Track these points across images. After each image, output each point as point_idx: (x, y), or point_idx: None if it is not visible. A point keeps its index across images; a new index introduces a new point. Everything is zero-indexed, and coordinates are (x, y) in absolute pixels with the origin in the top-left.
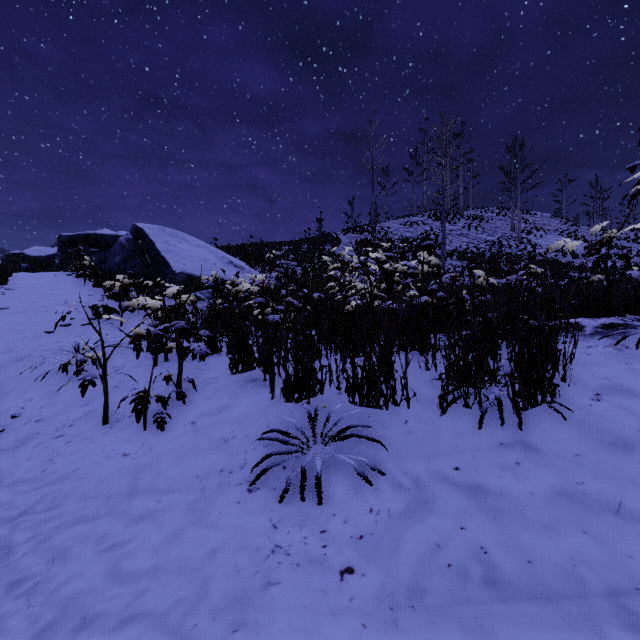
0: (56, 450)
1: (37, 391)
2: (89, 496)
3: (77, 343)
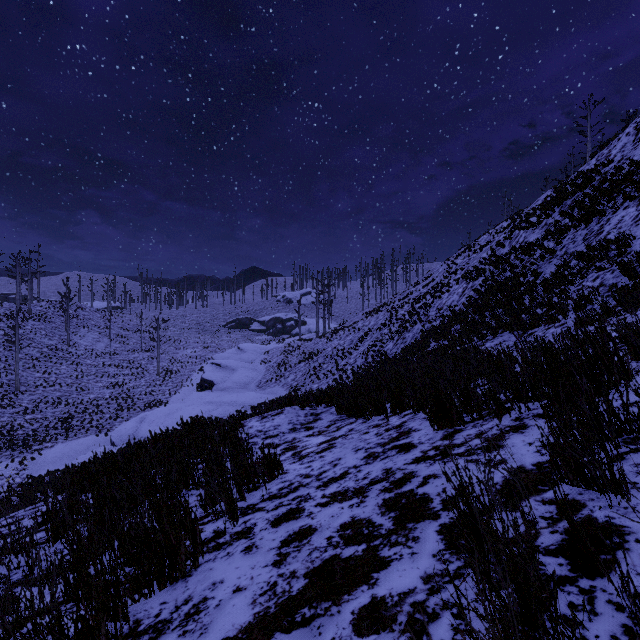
0: None
1: None
2: None
3: None
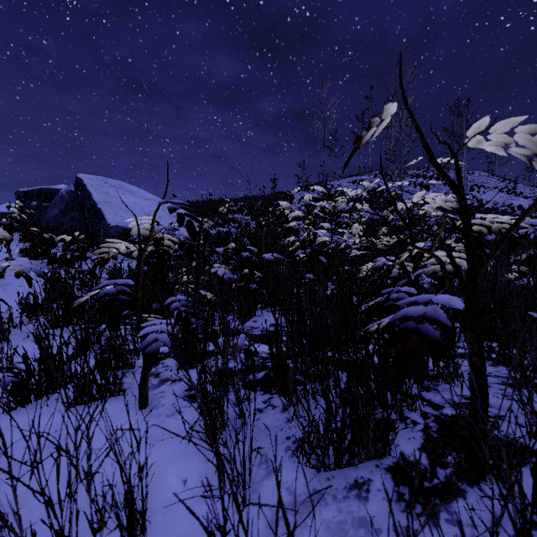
0: None
1: None
2: None
3: None
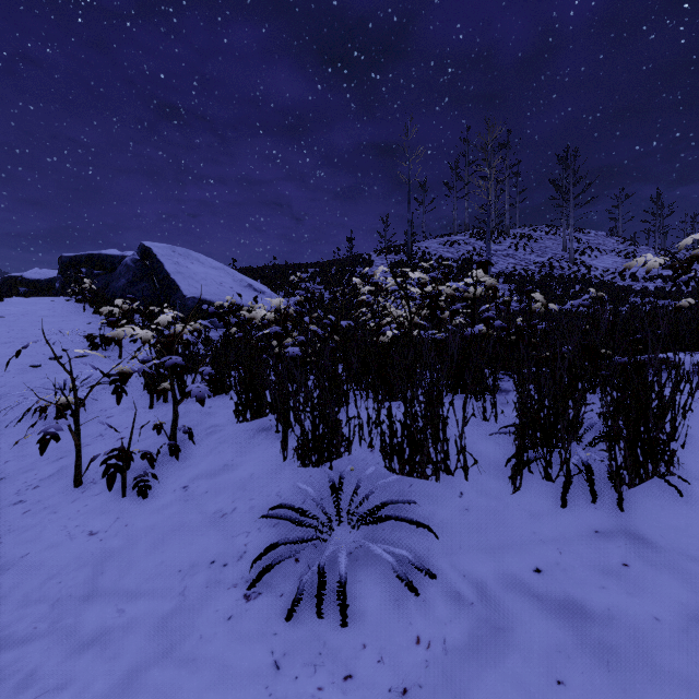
0: (9, 523)
1: (7, 439)
2: (31, 599)
3: (63, 380)
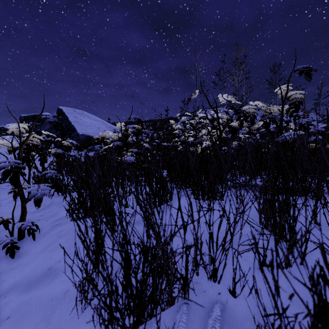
0: None
1: None
2: None
3: None
